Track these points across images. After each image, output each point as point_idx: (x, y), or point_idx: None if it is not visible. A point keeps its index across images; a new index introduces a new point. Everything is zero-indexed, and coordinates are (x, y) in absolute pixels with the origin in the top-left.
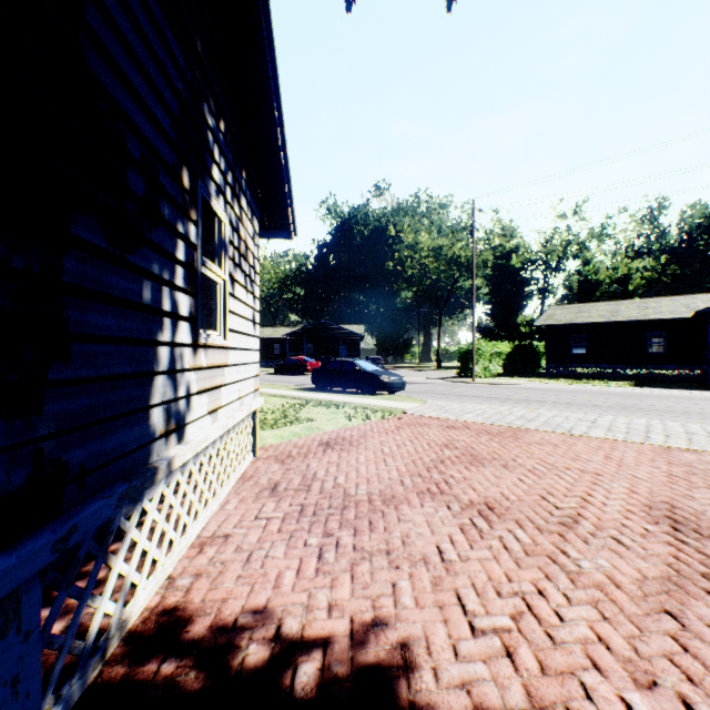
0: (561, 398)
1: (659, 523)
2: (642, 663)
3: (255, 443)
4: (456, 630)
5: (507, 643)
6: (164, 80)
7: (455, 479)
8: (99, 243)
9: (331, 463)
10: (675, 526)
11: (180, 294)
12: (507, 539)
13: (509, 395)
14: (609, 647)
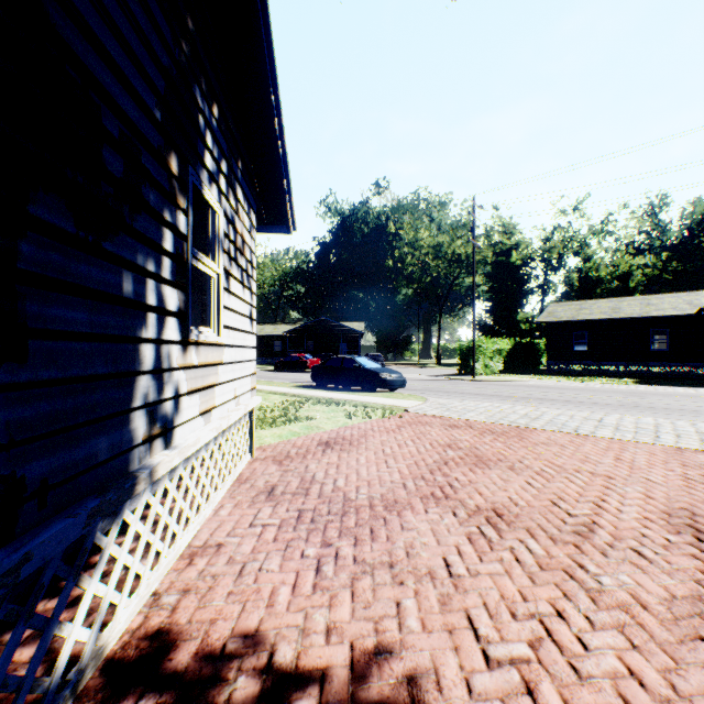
0: (565, 396)
1: (681, 532)
2: None
3: (252, 443)
4: (468, 660)
5: (527, 678)
6: (148, 54)
7: (460, 483)
8: (66, 227)
9: (330, 464)
10: (698, 536)
11: (167, 287)
12: (519, 551)
13: (511, 393)
14: (643, 683)
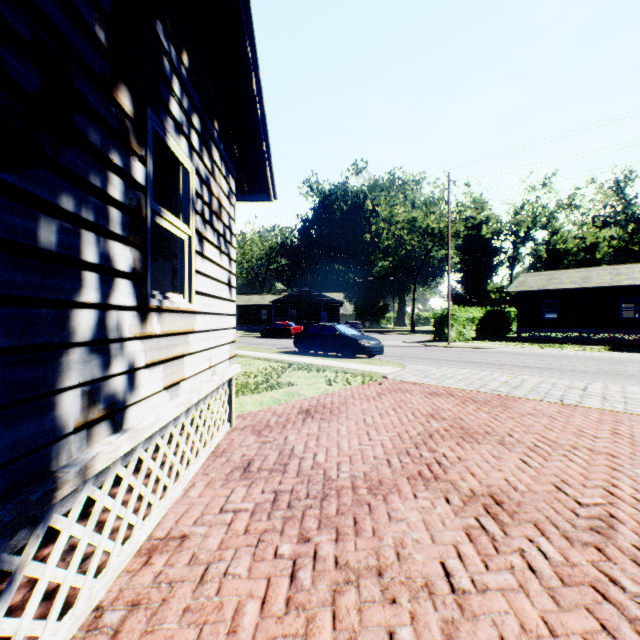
0: (541, 363)
1: None
2: None
3: (231, 412)
4: None
5: None
6: None
7: (448, 460)
8: None
9: (310, 435)
10: None
11: (115, 243)
12: (531, 554)
13: (487, 359)
14: None
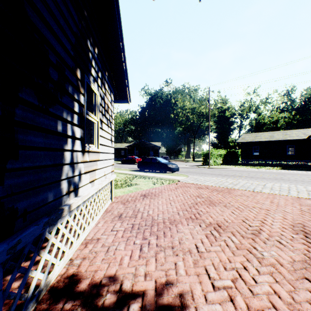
0: (249, 175)
1: (298, 233)
2: (297, 305)
3: (112, 195)
4: (205, 287)
5: (230, 294)
6: (68, 27)
7: (202, 212)
8: (34, 102)
9: (146, 204)
10: (306, 235)
11: (76, 127)
12: (228, 241)
13: (225, 173)
14: (280, 296)
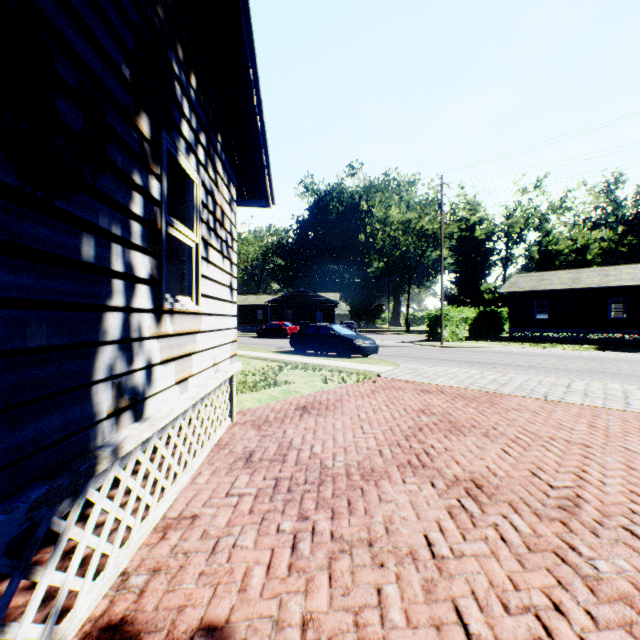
0: (529, 362)
1: None
2: None
3: (232, 408)
4: None
5: None
6: (114, 6)
7: (436, 450)
8: (4, 178)
9: (307, 429)
10: None
11: (137, 253)
12: (503, 528)
13: (478, 358)
14: None
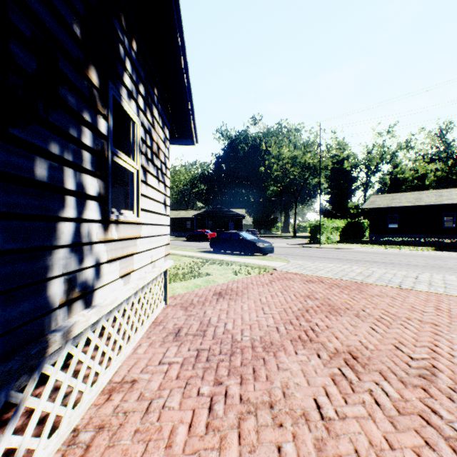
0: (385, 259)
1: None
2: None
3: (166, 294)
4: None
5: None
6: None
7: (319, 327)
8: None
9: (222, 310)
10: None
11: (86, 176)
12: (377, 393)
13: (347, 256)
14: None
